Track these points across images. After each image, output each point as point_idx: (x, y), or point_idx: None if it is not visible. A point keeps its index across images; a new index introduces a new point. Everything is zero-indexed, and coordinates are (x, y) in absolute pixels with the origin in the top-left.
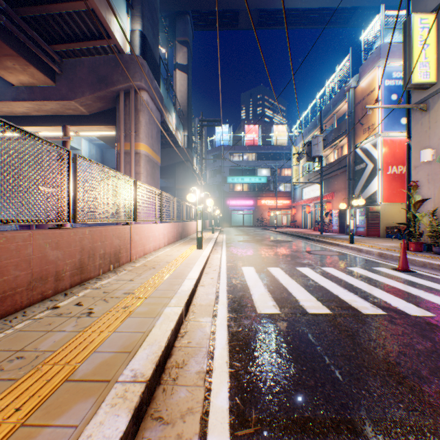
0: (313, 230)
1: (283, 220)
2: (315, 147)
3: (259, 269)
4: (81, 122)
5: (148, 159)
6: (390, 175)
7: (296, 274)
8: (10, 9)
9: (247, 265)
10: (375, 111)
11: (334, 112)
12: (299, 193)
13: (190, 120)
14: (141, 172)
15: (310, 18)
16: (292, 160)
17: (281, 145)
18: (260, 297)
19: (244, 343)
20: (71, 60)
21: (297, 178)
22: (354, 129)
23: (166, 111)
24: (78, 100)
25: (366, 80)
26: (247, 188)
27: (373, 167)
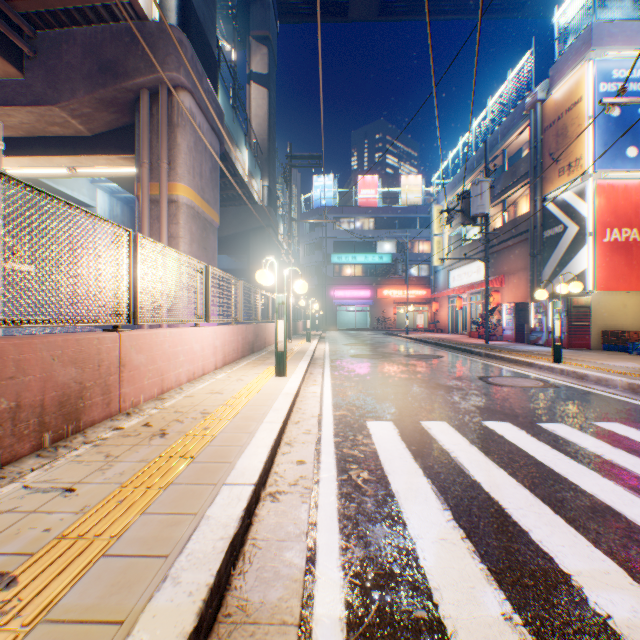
0: (468, 336)
1: (419, 320)
2: (477, 199)
3: (406, 427)
4: (77, 148)
5: (193, 212)
6: (609, 244)
7: (497, 446)
8: None
9: (376, 414)
10: (581, 136)
11: (504, 146)
12: (443, 278)
13: (272, 163)
14: (181, 236)
15: (462, 3)
16: (432, 227)
17: (413, 206)
18: (445, 558)
19: None
20: (53, 32)
21: (440, 255)
22: (542, 170)
23: (232, 141)
24: (65, 104)
25: (565, 85)
26: (361, 272)
27: (579, 231)
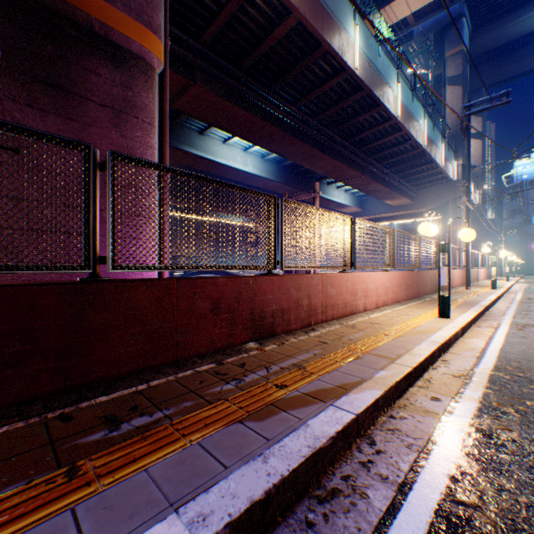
0: None
1: None
2: None
3: None
4: (420, 215)
5: None
6: None
7: None
8: (408, 185)
9: None
10: None
11: None
12: None
13: (482, 178)
14: (461, 241)
15: None
16: None
17: None
18: None
19: (526, 290)
20: (421, 189)
21: None
22: None
23: None
24: (424, 208)
25: None
26: None
27: None
